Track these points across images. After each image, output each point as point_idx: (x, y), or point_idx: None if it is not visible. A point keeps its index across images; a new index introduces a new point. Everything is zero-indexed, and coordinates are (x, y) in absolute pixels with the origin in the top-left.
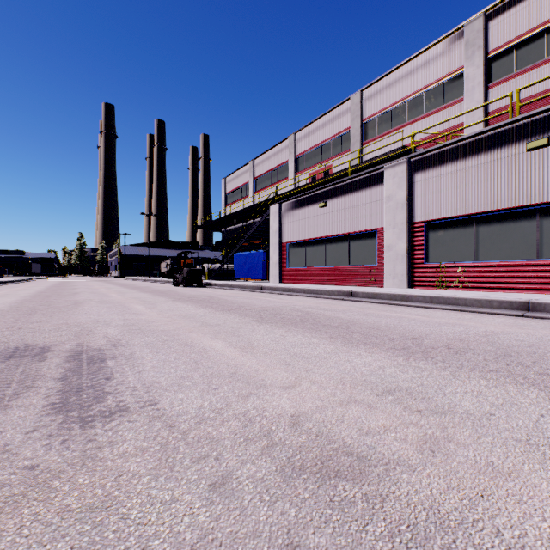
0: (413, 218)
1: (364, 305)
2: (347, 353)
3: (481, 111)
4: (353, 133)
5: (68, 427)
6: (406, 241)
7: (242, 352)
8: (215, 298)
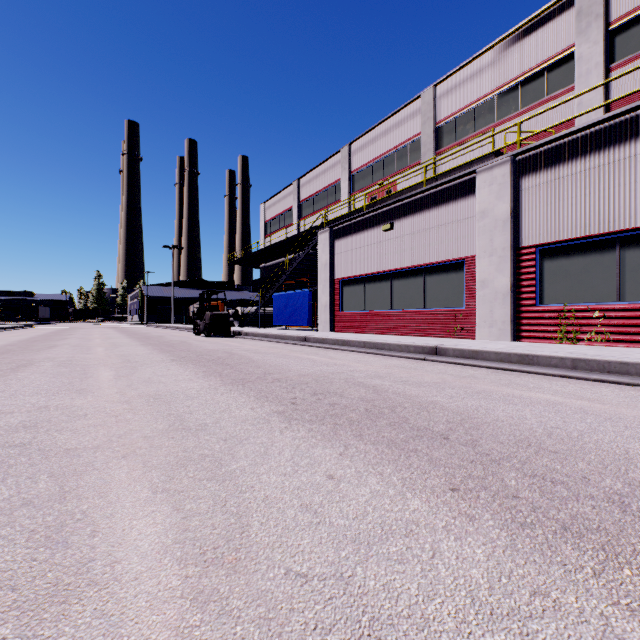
0: (520, 241)
1: (463, 371)
2: (562, 621)
3: (600, 101)
4: (424, 140)
5: None
6: (510, 273)
7: (190, 606)
8: (235, 356)
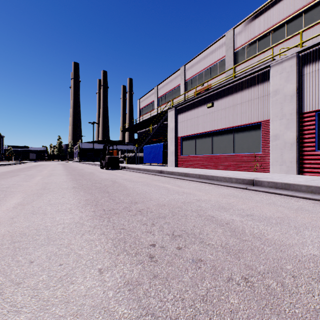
0: (303, 109)
1: (288, 202)
2: None
3: None
4: (227, 60)
5: None
6: (296, 130)
7: None
8: (116, 184)
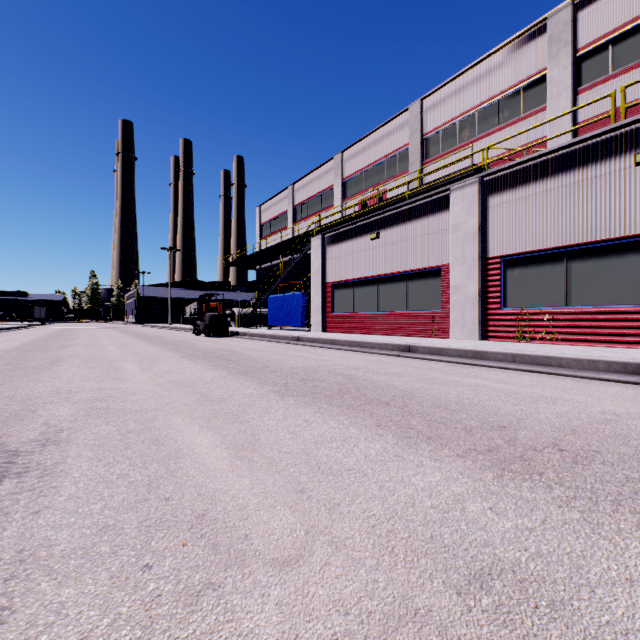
0: (487, 252)
1: (426, 364)
2: (401, 462)
3: (569, 121)
4: (412, 151)
5: None
6: (478, 280)
7: (235, 459)
8: (236, 353)
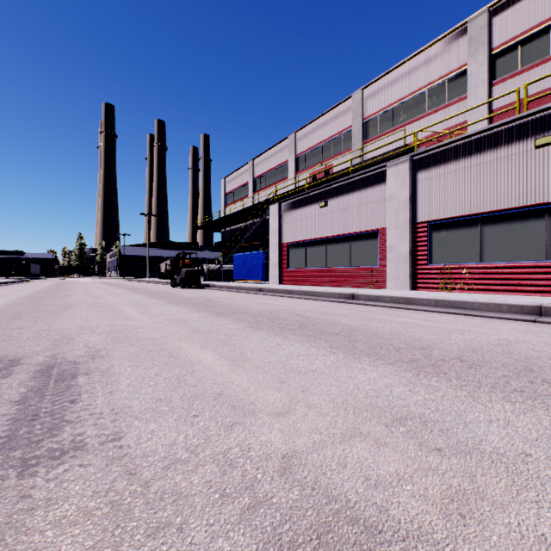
0: (416, 218)
1: (366, 308)
2: (349, 367)
3: (485, 109)
4: (354, 132)
5: (2, 475)
6: (409, 241)
7: (232, 366)
8: (211, 301)
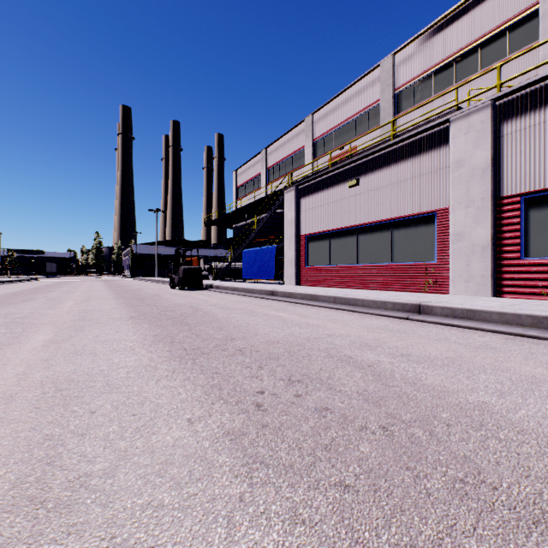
0: (501, 191)
1: (468, 337)
2: None
3: None
4: (383, 106)
5: None
6: (490, 224)
7: None
8: (199, 312)
